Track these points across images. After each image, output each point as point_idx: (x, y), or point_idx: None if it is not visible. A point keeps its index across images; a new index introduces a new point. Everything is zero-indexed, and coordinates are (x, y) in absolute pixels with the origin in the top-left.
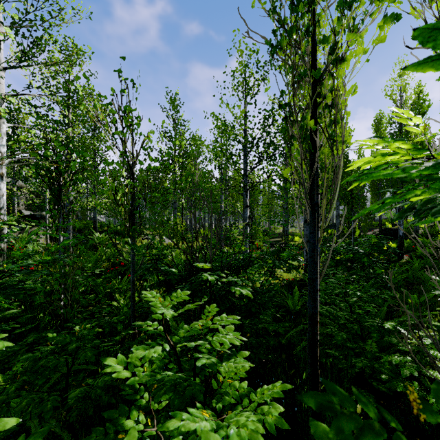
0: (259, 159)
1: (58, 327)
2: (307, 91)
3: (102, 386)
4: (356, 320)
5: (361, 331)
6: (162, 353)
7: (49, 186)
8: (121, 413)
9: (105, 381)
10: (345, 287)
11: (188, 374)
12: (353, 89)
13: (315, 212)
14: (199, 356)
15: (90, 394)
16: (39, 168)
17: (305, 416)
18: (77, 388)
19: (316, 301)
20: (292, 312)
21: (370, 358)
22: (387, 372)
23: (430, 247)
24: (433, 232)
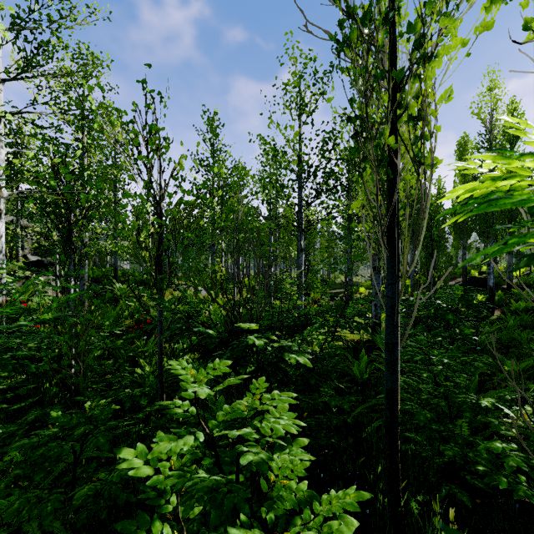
0: (317, 191)
1: (68, 401)
2: (383, 100)
3: (117, 482)
4: (440, 393)
5: (449, 409)
6: (195, 441)
7: (56, 225)
8: (139, 525)
9: (123, 475)
10: (428, 353)
11: (229, 469)
12: (447, 93)
13: (395, 257)
14: (243, 450)
15: (103, 491)
16: (44, 202)
17: (380, 522)
18: (87, 482)
19: (396, 373)
20: (359, 382)
21: (462, 444)
22: (485, 464)
23: (526, 301)
24: (530, 282)
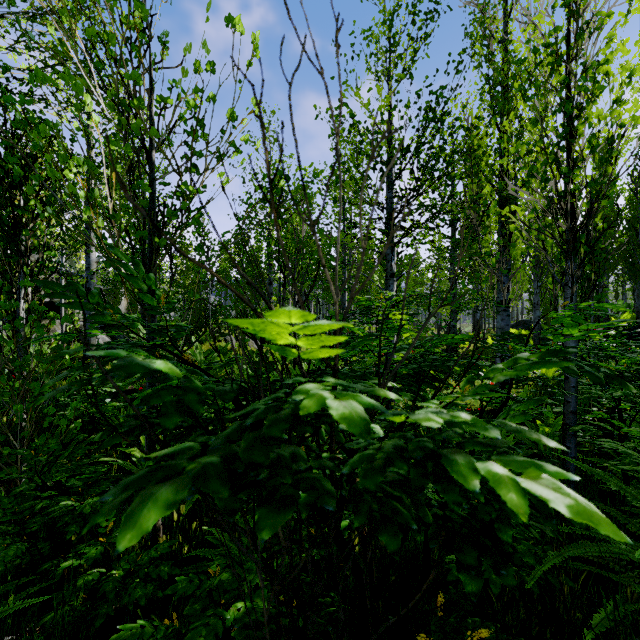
0: (419, 180)
1: None
2: None
3: None
4: None
5: None
6: None
7: None
8: None
9: None
10: None
11: None
12: None
13: None
14: None
15: None
16: None
17: None
18: None
19: None
20: None
21: None
22: None
23: None
24: None
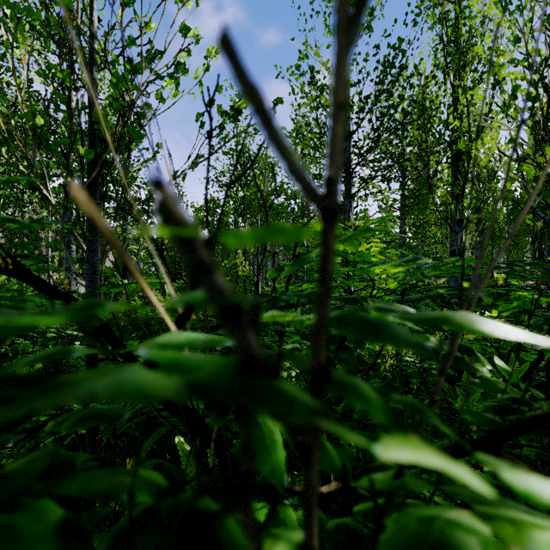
0: (377, 130)
1: None
2: None
3: None
4: None
5: None
6: None
7: None
8: None
9: None
10: None
11: None
12: None
13: None
14: None
15: None
16: None
17: None
18: None
19: None
20: None
21: None
22: None
23: None
24: None
